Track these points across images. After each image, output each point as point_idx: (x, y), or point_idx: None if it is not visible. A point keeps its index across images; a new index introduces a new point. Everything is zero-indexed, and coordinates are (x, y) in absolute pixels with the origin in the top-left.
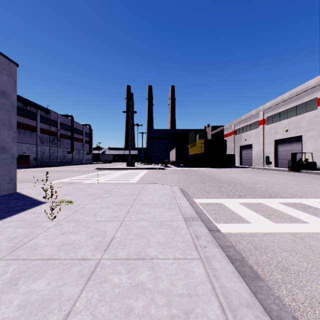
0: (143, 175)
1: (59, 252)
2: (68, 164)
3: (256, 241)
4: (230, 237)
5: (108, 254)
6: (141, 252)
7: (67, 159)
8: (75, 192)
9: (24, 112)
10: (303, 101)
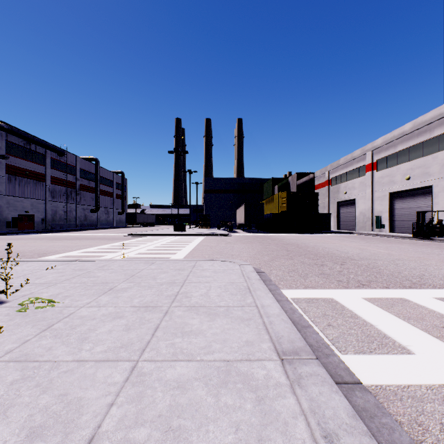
0: (196, 245)
1: None
2: (91, 228)
3: None
4: (388, 402)
5: None
6: None
7: (90, 221)
8: (73, 278)
9: (26, 153)
10: (434, 134)
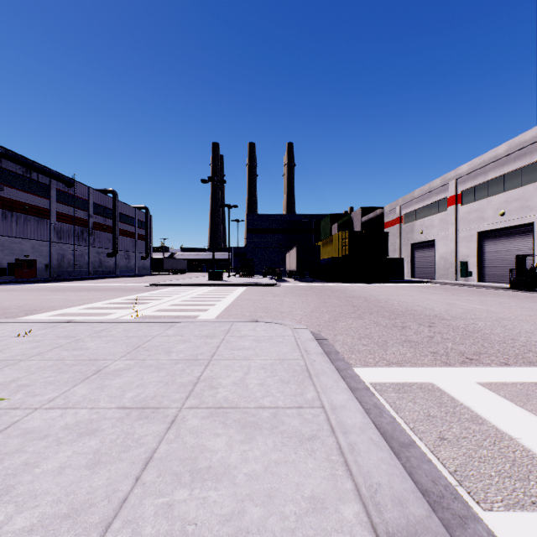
0: (235, 298)
1: None
2: (107, 276)
3: None
4: None
5: None
6: None
7: (106, 268)
8: (49, 352)
9: (26, 183)
10: (536, 158)
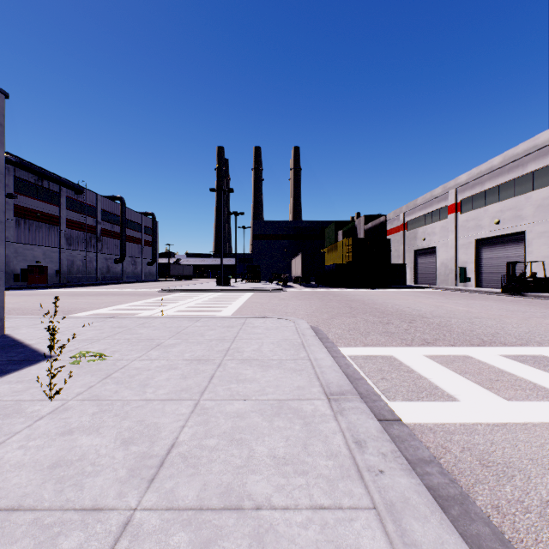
0: (244, 302)
1: (43, 486)
2: (116, 282)
3: (480, 446)
4: (422, 434)
5: (156, 492)
6: (233, 486)
7: (113, 273)
8: (115, 335)
9: (37, 191)
10: (528, 170)
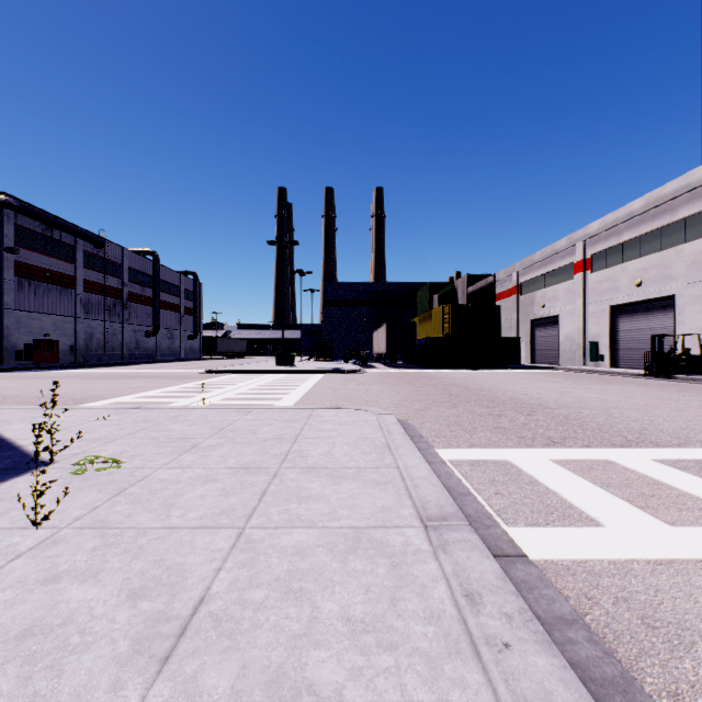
0: (312, 387)
1: (3, 670)
2: (147, 361)
3: (639, 595)
4: (557, 577)
5: (171, 681)
6: (286, 670)
7: (144, 350)
8: (138, 433)
9: (46, 243)
10: (678, 216)
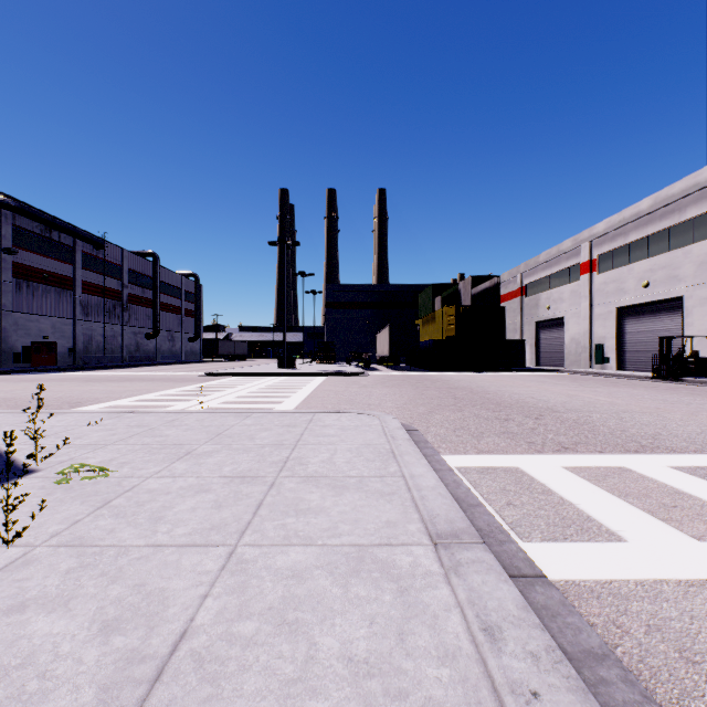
0: (313, 390)
1: None
2: (147, 364)
3: (674, 622)
4: (581, 601)
5: None
6: None
7: (144, 352)
8: (130, 438)
9: (45, 244)
10: (687, 216)
